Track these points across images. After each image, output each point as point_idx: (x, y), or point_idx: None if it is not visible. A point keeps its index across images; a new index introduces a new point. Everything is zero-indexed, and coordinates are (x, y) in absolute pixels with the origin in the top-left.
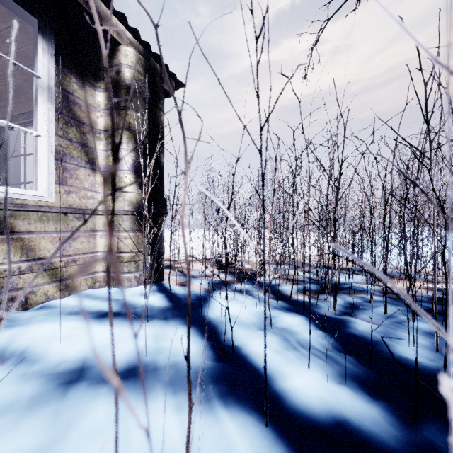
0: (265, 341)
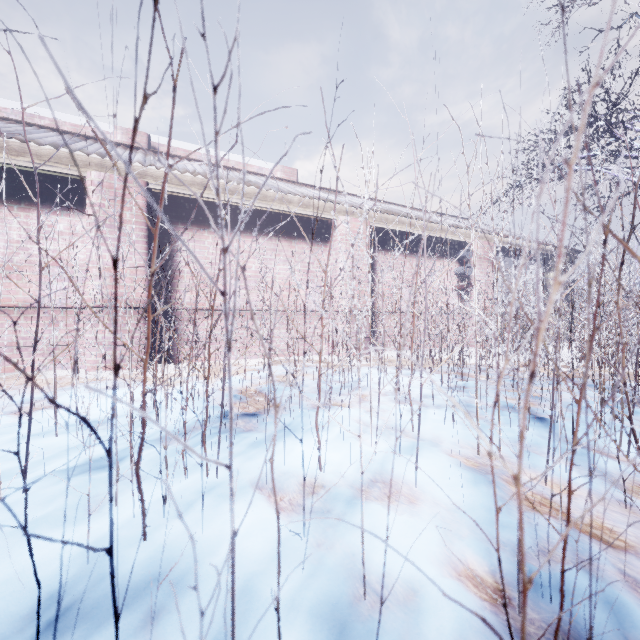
0: None
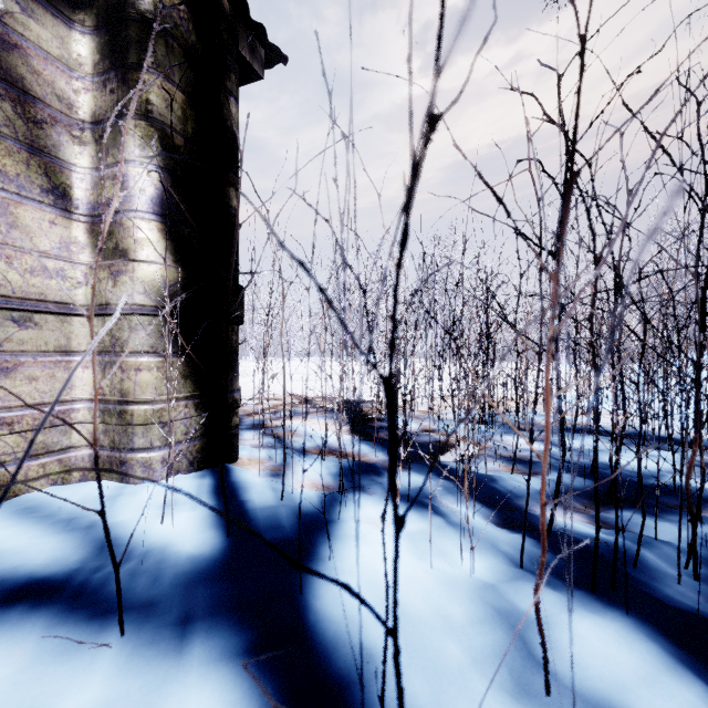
0: None
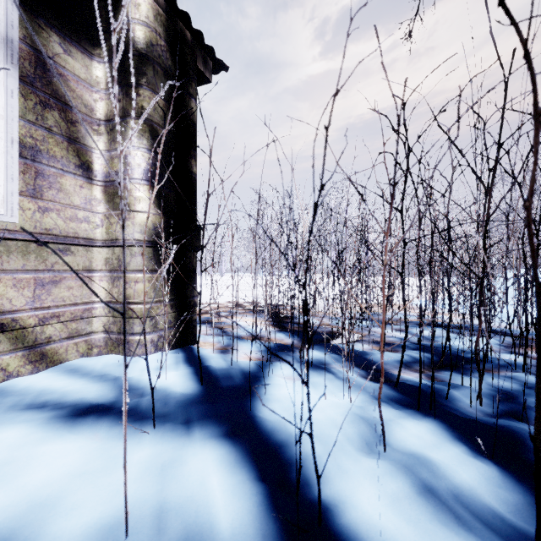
0: None
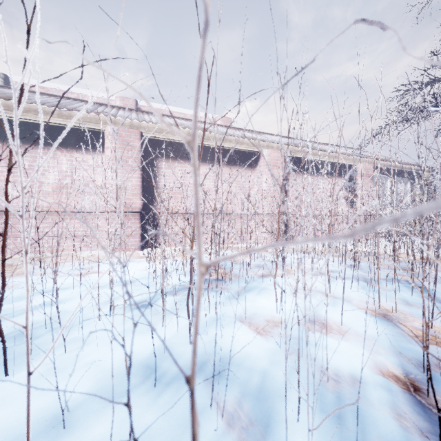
0: None
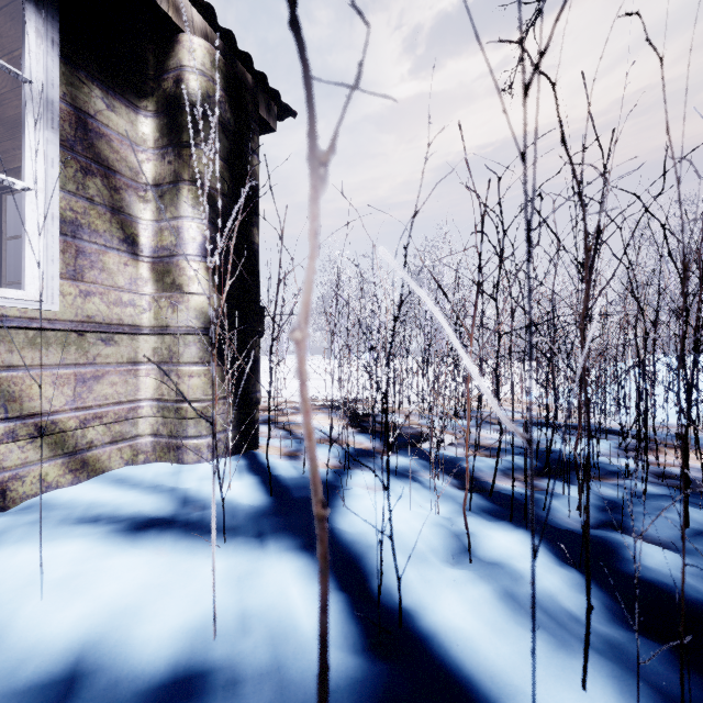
0: (534, 699)
